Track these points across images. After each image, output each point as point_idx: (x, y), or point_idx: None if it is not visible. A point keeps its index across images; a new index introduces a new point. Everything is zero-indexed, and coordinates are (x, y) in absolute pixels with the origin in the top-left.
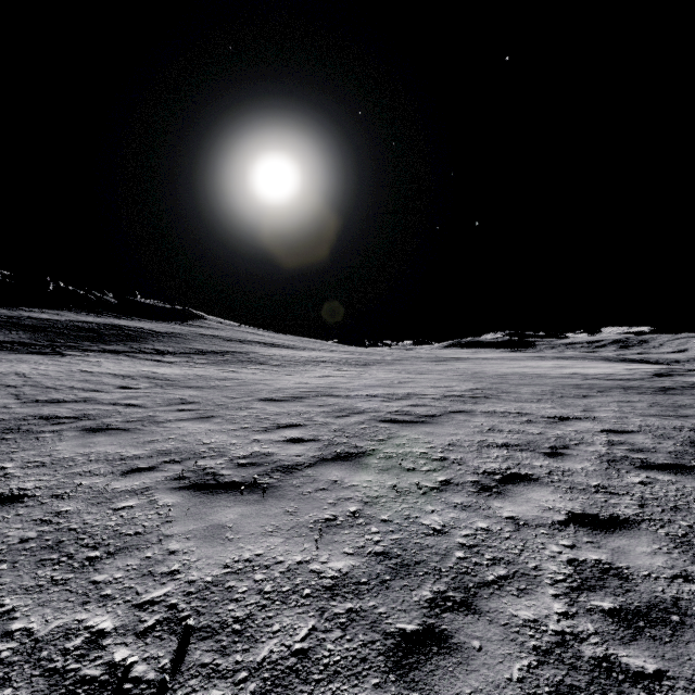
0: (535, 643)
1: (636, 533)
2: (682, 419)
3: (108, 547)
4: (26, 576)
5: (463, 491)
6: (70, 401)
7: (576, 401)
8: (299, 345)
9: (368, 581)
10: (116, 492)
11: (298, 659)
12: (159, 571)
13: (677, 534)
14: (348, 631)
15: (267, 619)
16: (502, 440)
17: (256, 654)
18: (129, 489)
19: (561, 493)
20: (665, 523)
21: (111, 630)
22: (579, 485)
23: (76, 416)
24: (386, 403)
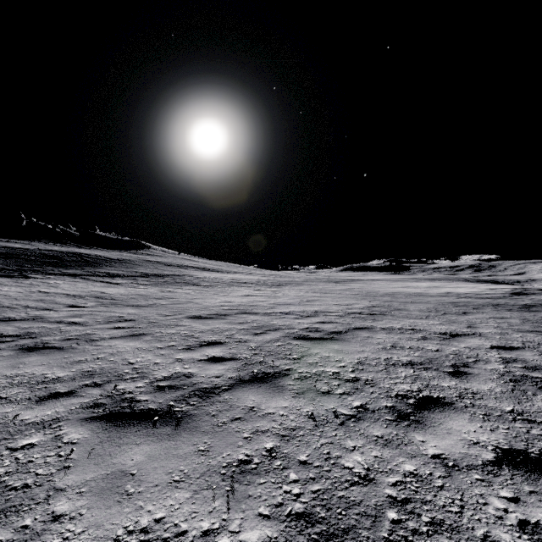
0: None
1: None
2: None
3: None
4: None
5: (380, 420)
6: (19, 319)
7: (458, 317)
8: (226, 269)
9: None
10: (23, 425)
11: None
12: None
13: None
14: None
15: None
16: (405, 358)
17: None
18: (38, 420)
19: (480, 421)
20: None
21: None
22: (494, 411)
23: (19, 334)
24: (297, 320)
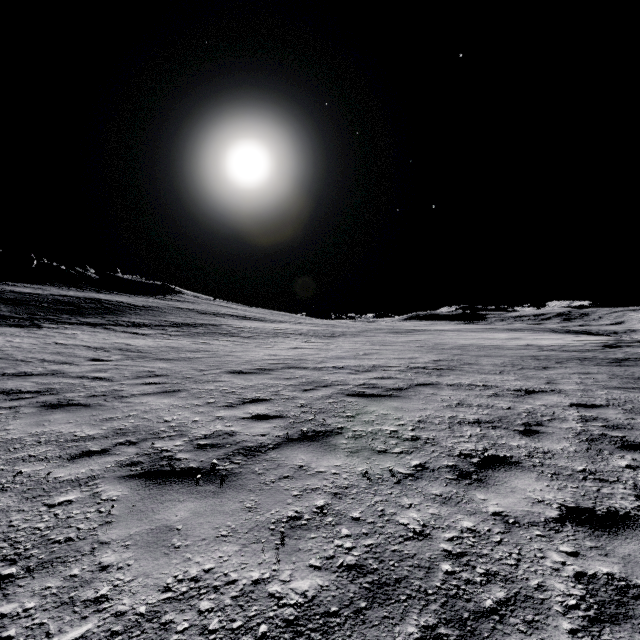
0: None
1: None
2: None
3: (28, 561)
4: None
5: (440, 478)
6: (37, 374)
7: (537, 373)
8: (269, 318)
9: (339, 611)
10: (57, 482)
11: None
12: (82, 598)
13: None
14: None
15: None
16: (472, 416)
17: None
18: (73, 478)
19: (547, 480)
20: None
21: None
22: (564, 470)
23: (39, 390)
24: (352, 375)
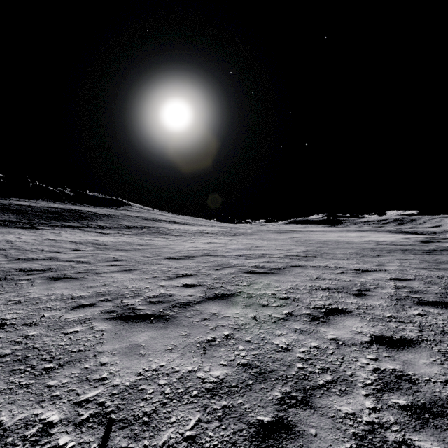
0: (354, 431)
1: (419, 350)
2: (442, 271)
3: (59, 361)
4: (1, 381)
5: (300, 320)
6: (40, 259)
7: (372, 259)
8: (191, 222)
9: (237, 385)
10: (67, 321)
11: (188, 444)
12: (93, 378)
13: (446, 351)
14: (223, 422)
15: (167, 413)
16: (325, 285)
17: (159, 439)
18: (76, 319)
19: (366, 322)
20: (437, 343)
21: (57, 422)
22: (378, 316)
23: (44, 269)
24: (248, 260)
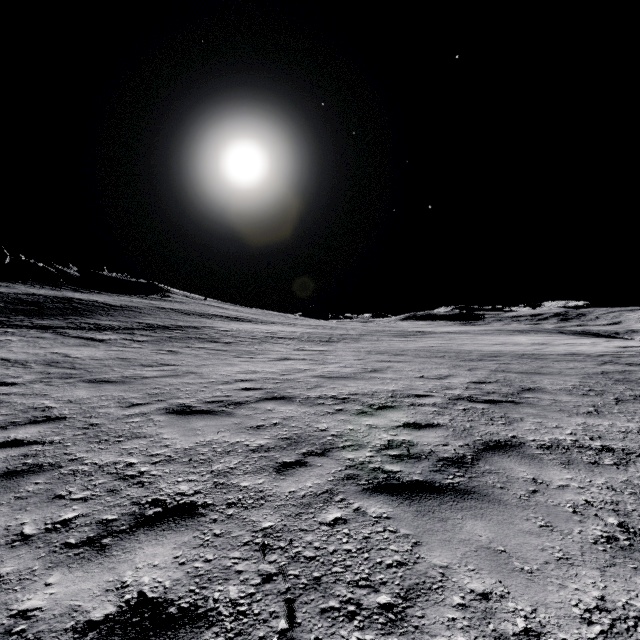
0: None
1: None
2: None
3: None
4: None
5: None
6: None
7: None
8: (262, 319)
9: None
10: None
11: None
12: None
13: None
14: None
15: None
16: None
17: None
18: None
19: None
20: None
21: None
22: None
23: None
24: (365, 419)
